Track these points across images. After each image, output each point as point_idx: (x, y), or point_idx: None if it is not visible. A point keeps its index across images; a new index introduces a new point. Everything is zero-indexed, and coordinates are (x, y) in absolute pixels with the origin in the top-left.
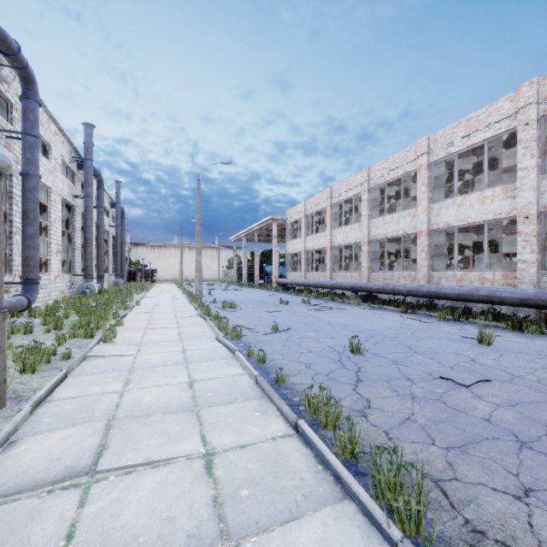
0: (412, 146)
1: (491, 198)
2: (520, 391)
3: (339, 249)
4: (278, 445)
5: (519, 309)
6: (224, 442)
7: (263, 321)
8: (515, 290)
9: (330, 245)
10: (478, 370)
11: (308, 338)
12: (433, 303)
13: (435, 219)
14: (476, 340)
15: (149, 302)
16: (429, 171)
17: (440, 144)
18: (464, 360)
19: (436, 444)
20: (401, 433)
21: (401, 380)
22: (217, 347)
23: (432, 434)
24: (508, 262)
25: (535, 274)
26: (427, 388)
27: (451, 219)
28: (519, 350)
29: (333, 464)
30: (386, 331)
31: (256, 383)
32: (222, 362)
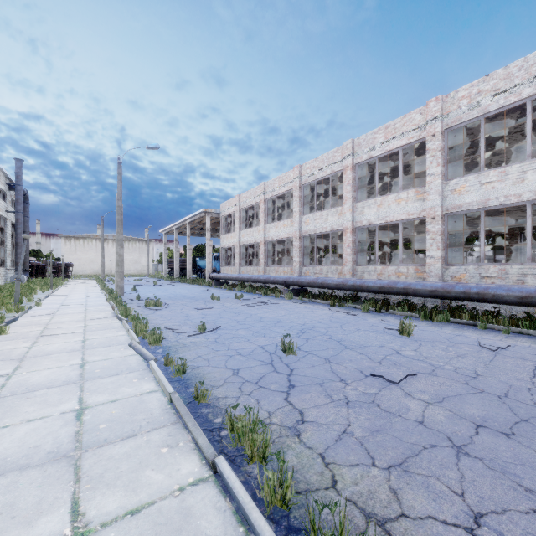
0: (339, 148)
1: (406, 200)
2: (443, 383)
3: (272, 244)
4: (186, 500)
5: (427, 300)
6: (106, 508)
7: (191, 320)
8: (426, 282)
9: (263, 240)
10: (403, 363)
11: (239, 337)
12: (357, 296)
13: (359, 217)
14: (397, 331)
15: (54, 302)
16: (354, 172)
17: (363, 147)
18: (390, 353)
19: (376, 464)
20: (338, 455)
21: (334, 382)
22: (129, 355)
23: (371, 450)
24: (414, 258)
25: (440, 269)
26: (360, 389)
27: (373, 217)
28: (433, 339)
29: (258, 528)
30: (317, 325)
31: (171, 402)
32: (131, 376)
